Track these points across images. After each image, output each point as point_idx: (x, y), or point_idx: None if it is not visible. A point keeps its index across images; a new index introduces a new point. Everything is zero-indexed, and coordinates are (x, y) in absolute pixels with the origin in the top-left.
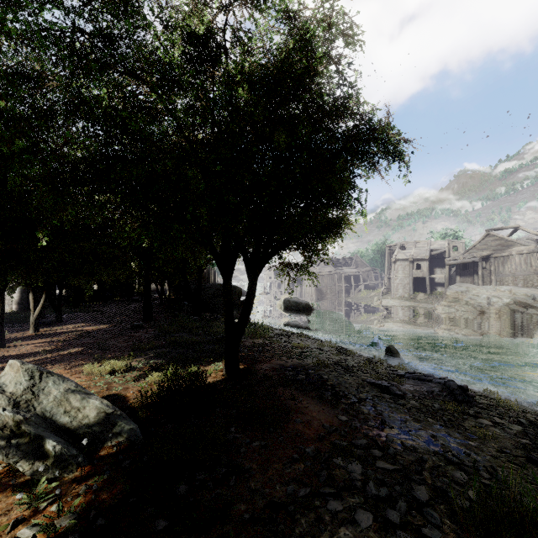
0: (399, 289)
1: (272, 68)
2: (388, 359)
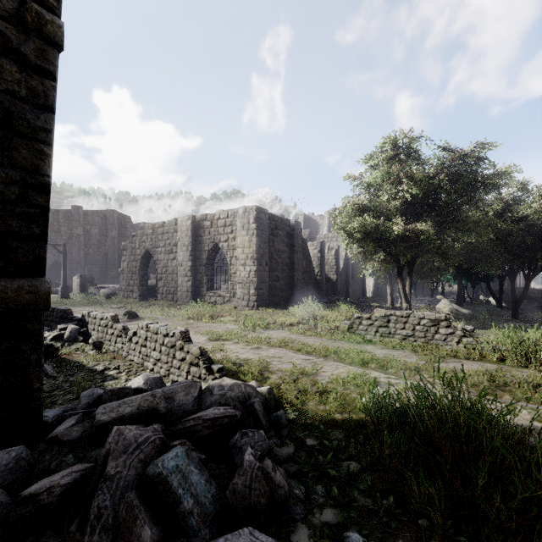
0: None
1: (526, 217)
2: None
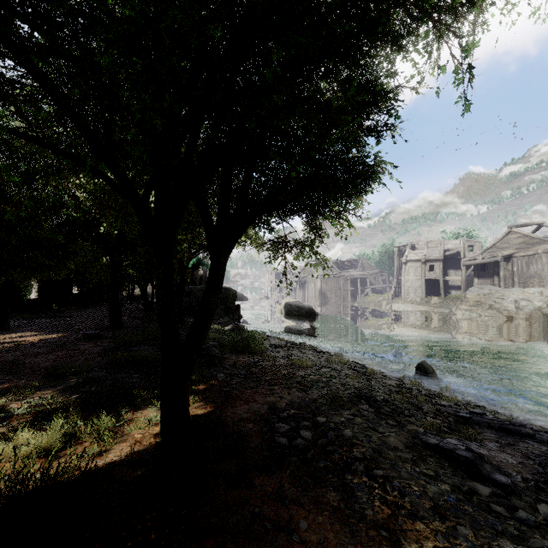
0: (410, 293)
1: None
2: (421, 380)
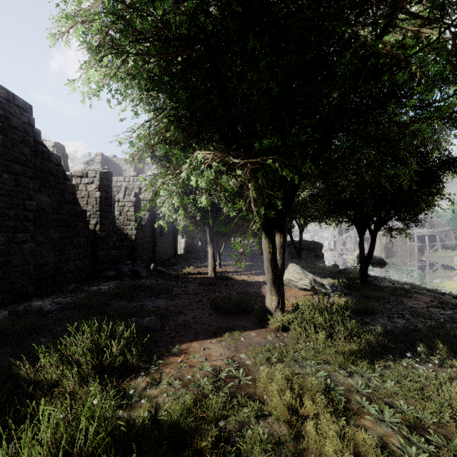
0: None
1: None
2: None
